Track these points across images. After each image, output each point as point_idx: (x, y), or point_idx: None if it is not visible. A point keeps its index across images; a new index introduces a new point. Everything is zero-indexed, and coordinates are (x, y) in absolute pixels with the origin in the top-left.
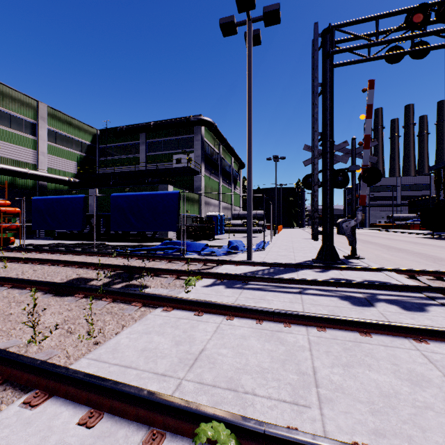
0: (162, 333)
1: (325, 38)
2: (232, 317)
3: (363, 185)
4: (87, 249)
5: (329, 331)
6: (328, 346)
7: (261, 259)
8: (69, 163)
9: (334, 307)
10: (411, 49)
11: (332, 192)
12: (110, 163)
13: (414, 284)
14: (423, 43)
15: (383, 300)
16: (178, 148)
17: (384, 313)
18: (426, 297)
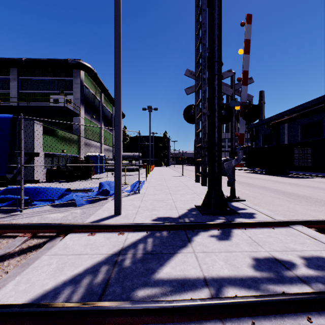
0: None
1: None
2: None
3: (242, 123)
4: None
5: None
6: None
7: (135, 210)
8: None
9: None
10: None
11: (221, 125)
12: None
13: None
14: None
15: None
16: (56, 89)
17: None
18: None
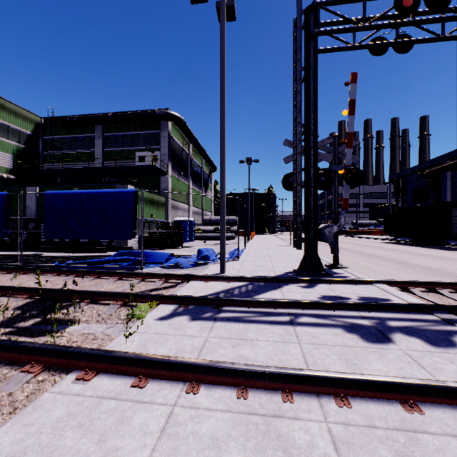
0: (50, 452)
1: (308, 17)
2: (197, 386)
3: (346, 187)
4: (12, 263)
5: (356, 405)
6: (369, 452)
7: (236, 271)
8: (1, 156)
9: (344, 348)
10: (397, 40)
11: (316, 194)
12: (57, 158)
13: (417, 300)
14: (407, 36)
15: (397, 329)
16: (141, 144)
17: (411, 353)
18: (441, 320)
